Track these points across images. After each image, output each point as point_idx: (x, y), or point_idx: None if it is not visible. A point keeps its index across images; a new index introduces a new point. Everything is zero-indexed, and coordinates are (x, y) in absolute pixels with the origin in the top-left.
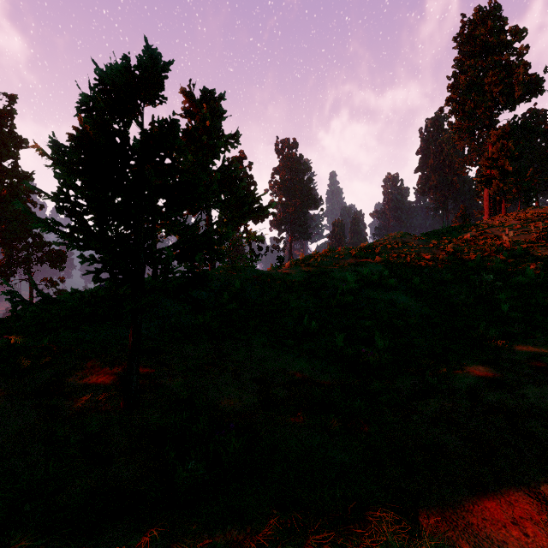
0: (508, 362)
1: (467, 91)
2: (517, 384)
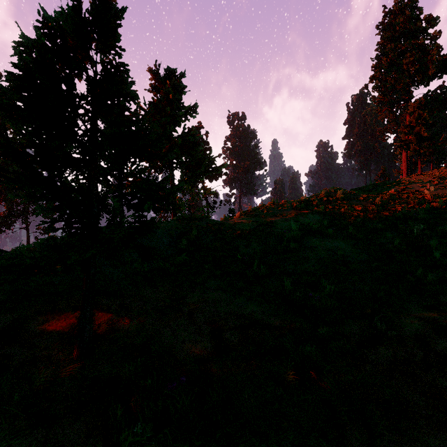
0: None
1: (388, 70)
2: None
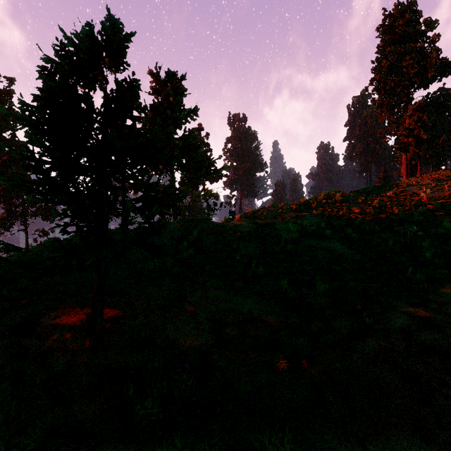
0: (435, 304)
1: (388, 72)
2: (446, 324)
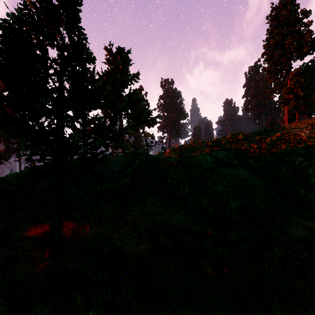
0: None
1: (275, 48)
2: None
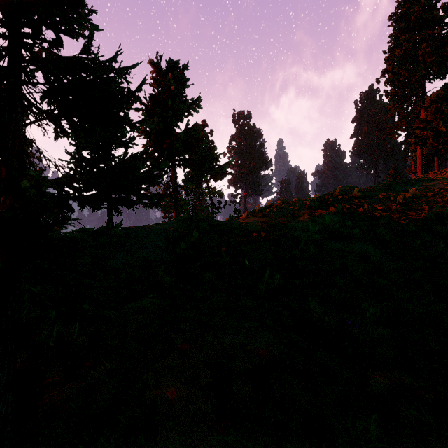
0: None
1: (402, 62)
2: None
